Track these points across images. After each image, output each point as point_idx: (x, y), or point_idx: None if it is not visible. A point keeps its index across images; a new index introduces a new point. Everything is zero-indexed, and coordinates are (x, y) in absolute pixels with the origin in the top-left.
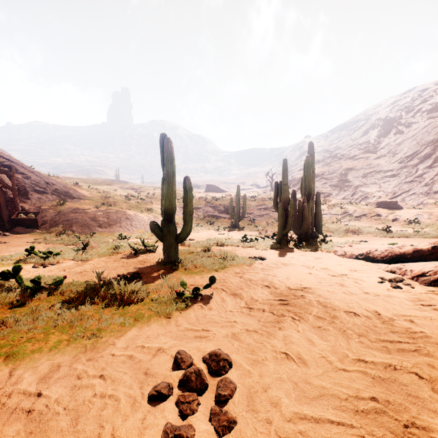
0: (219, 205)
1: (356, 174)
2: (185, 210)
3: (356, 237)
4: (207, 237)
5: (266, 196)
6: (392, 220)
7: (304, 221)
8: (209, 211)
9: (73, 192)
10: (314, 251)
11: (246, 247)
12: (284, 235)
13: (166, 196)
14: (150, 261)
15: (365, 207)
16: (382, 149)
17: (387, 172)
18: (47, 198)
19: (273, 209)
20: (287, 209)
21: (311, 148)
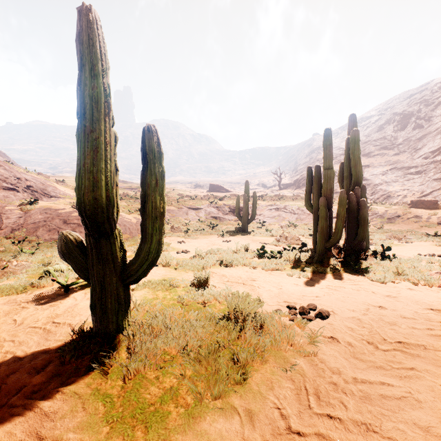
0: (223, 205)
1: (374, 171)
2: (145, 205)
3: (409, 246)
4: (208, 247)
5: (275, 196)
6: (438, 223)
7: (361, 226)
8: (211, 212)
9: (52, 190)
10: (397, 282)
11: (269, 269)
12: (328, 248)
13: (81, 166)
14: (73, 318)
15: (396, 207)
16: (400, 145)
17: (410, 168)
18: (16, 197)
19: (286, 209)
20: (331, 207)
21: (354, 123)
